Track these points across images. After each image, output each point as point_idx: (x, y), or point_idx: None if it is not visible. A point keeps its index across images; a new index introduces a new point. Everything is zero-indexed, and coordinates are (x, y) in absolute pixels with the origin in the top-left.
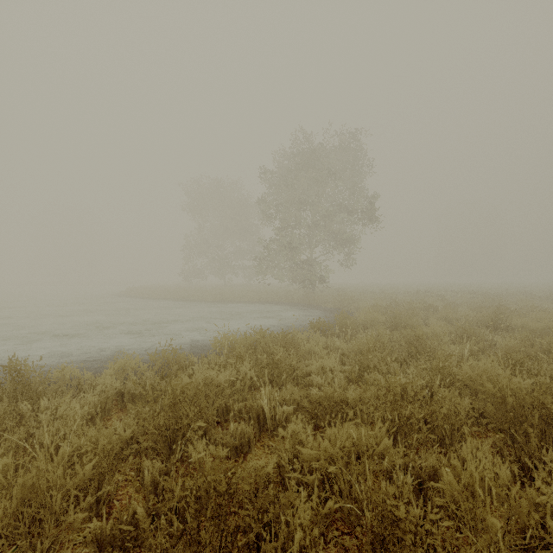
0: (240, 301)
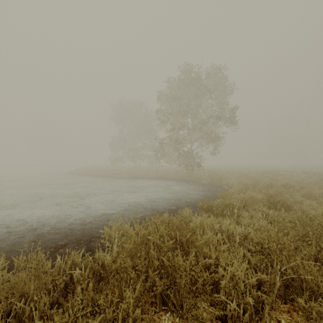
0: (144, 177)
